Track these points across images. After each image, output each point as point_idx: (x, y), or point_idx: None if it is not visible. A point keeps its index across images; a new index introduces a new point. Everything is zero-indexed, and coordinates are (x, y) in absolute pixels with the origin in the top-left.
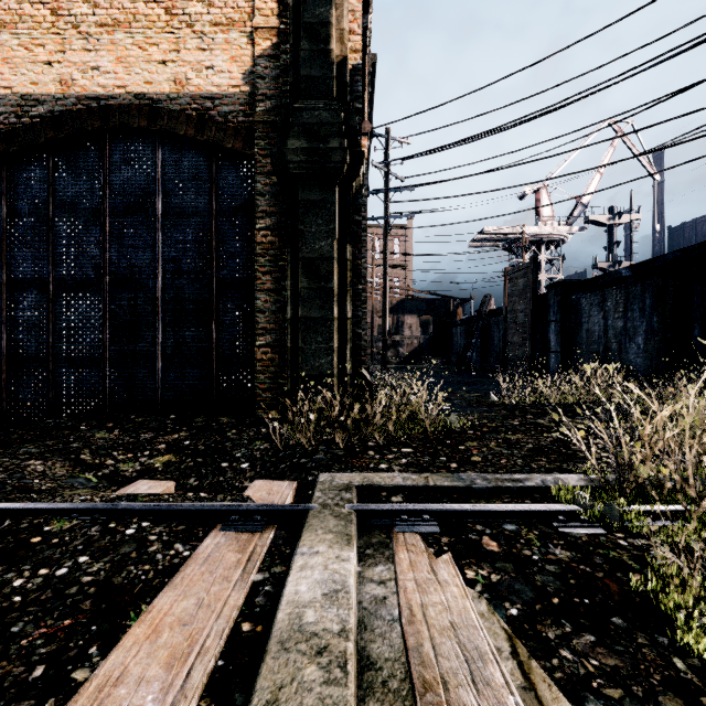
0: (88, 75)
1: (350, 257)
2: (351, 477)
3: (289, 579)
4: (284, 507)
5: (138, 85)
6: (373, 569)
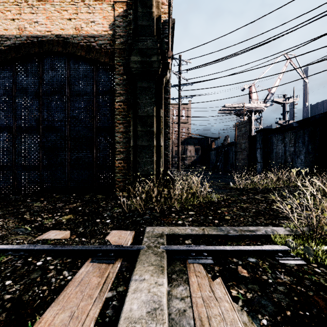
0: (32, 25)
1: (162, 115)
2: (163, 229)
3: (127, 299)
4: (126, 248)
5: (57, 30)
6: (177, 289)
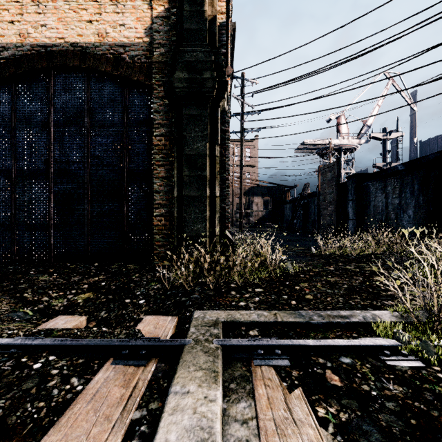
0: (39, 30)
1: (218, 154)
2: (218, 314)
3: (161, 424)
4: (164, 343)
5: (73, 37)
6: (236, 406)
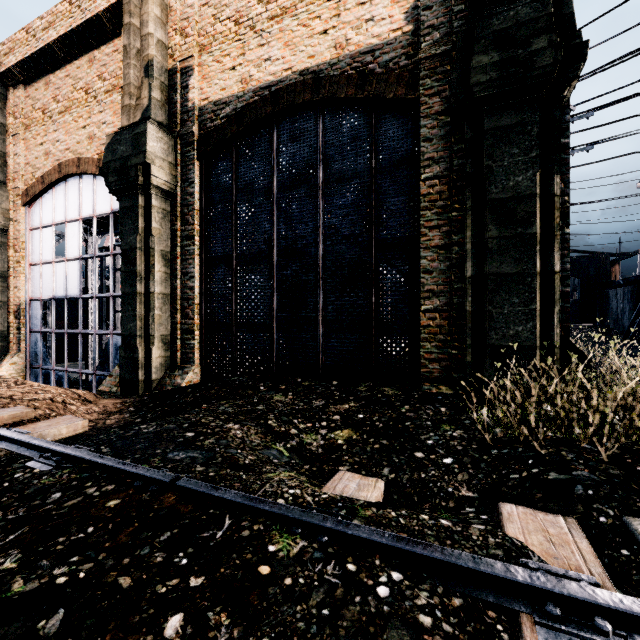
0: (262, 68)
1: (557, 191)
2: None
3: None
4: None
5: (302, 62)
6: None
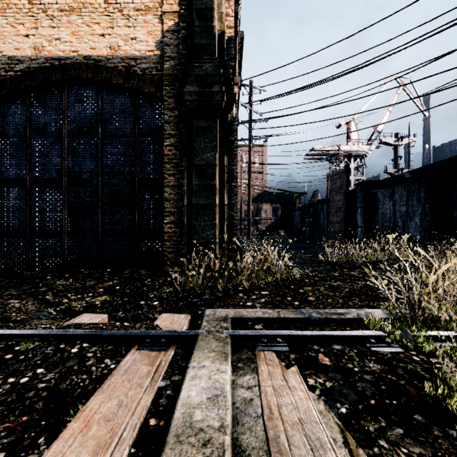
0: (53, 43)
1: (226, 164)
2: (227, 311)
3: (184, 386)
4: (181, 333)
5: (86, 50)
6: (243, 378)
